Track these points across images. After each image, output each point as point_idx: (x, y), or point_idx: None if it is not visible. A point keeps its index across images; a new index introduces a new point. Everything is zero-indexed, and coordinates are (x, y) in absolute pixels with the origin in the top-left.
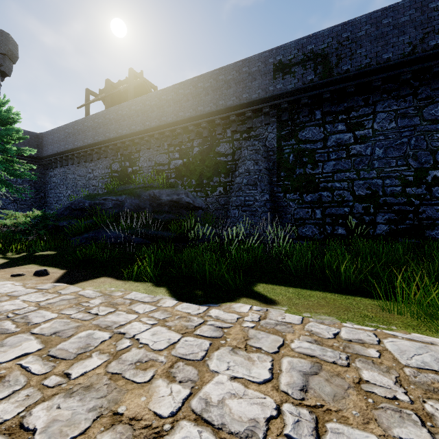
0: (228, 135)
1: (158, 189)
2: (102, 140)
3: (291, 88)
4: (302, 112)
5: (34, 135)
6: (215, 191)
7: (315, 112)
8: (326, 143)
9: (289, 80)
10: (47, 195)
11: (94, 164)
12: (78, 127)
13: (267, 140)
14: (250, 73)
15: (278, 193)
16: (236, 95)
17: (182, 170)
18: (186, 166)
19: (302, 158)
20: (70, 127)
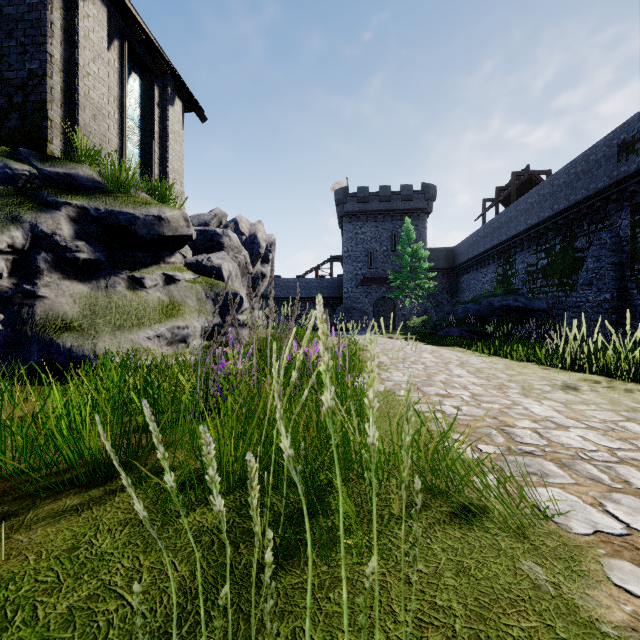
0: (584, 228)
1: (492, 297)
2: (488, 248)
3: (633, 170)
4: None
5: (449, 250)
6: (573, 290)
7: None
8: None
9: (632, 160)
10: (459, 299)
11: (486, 269)
12: (474, 239)
13: (620, 228)
14: (596, 161)
15: (631, 289)
16: (584, 187)
17: (546, 270)
18: (549, 265)
19: None
20: (470, 239)
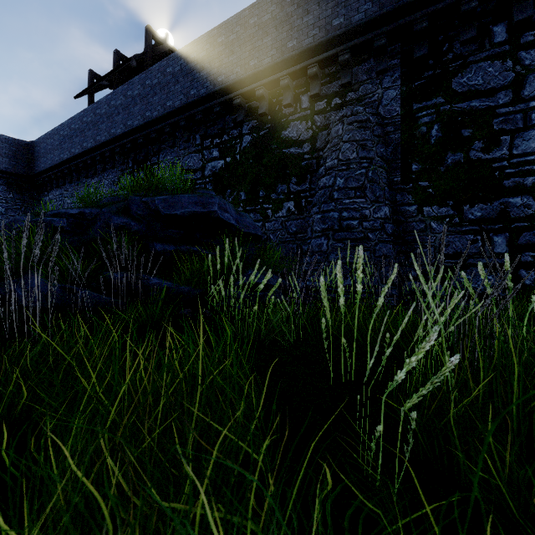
0: (303, 106)
1: (165, 195)
2: (105, 140)
3: None
4: (463, 33)
5: (23, 144)
6: (279, 209)
7: (493, 30)
8: (519, 92)
9: None
10: None
11: (97, 179)
12: (75, 126)
13: (382, 103)
14: None
15: (404, 205)
16: (319, 23)
17: (223, 177)
18: (230, 169)
19: (459, 131)
20: (65, 127)
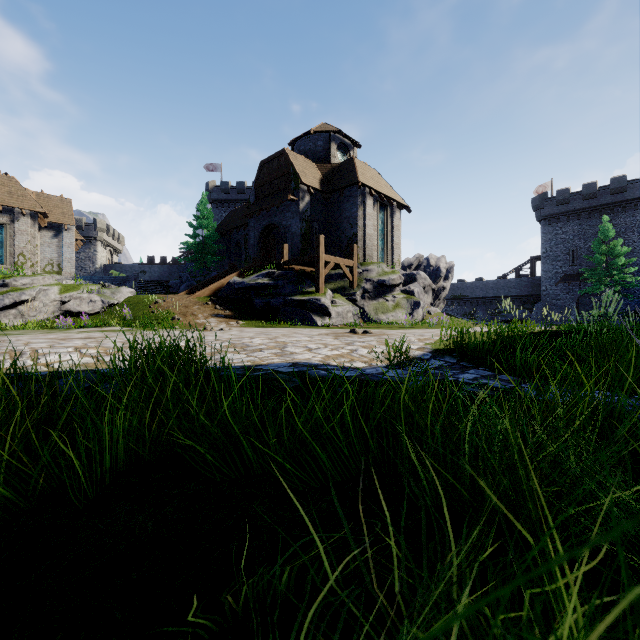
0: None
1: None
2: None
3: None
4: None
5: None
6: None
7: None
8: None
9: None
10: None
11: None
12: None
13: None
14: None
15: None
16: None
17: None
18: None
19: None
20: None
